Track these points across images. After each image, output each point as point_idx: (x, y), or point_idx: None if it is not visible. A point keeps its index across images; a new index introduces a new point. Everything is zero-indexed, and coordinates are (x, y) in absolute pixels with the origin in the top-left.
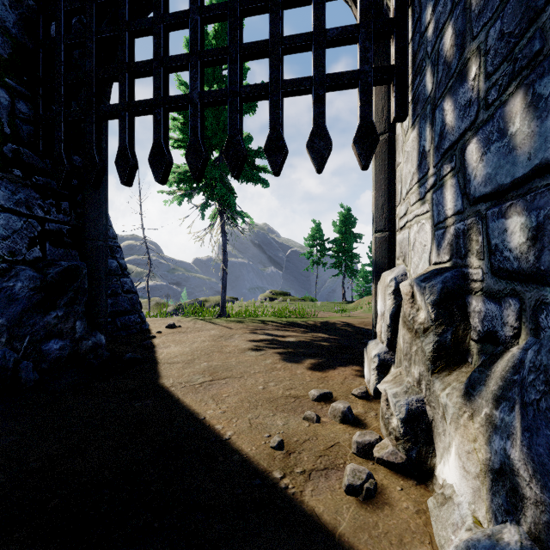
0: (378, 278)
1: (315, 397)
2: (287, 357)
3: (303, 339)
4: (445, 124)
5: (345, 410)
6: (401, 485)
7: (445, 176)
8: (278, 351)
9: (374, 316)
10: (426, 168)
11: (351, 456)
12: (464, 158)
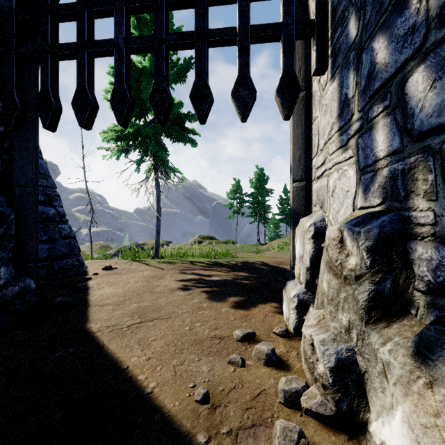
0: (296, 223)
1: (240, 338)
2: (212, 295)
3: (227, 277)
4: (375, 63)
5: (269, 352)
6: (333, 441)
7: (375, 117)
8: (205, 289)
9: (292, 259)
10: (349, 114)
11: (279, 407)
12: (404, 92)
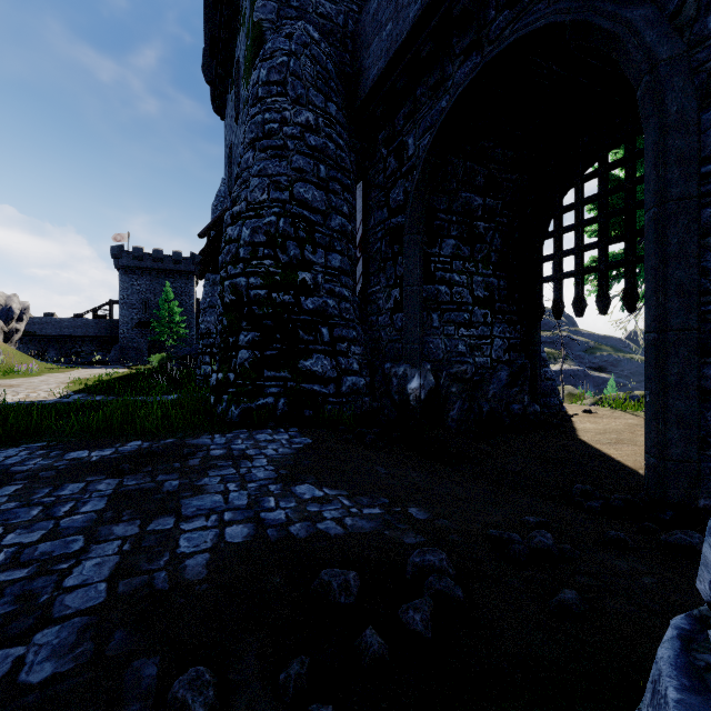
0: None
1: None
2: None
3: None
4: None
5: None
6: None
7: None
8: None
9: None
10: None
11: None
12: None
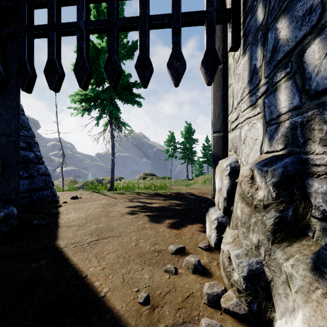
0: (215, 164)
1: (173, 251)
2: (153, 218)
3: (164, 204)
4: (279, 39)
5: (195, 263)
6: None
7: (279, 82)
8: (147, 214)
9: (212, 191)
10: (257, 80)
11: (203, 307)
12: (302, 60)
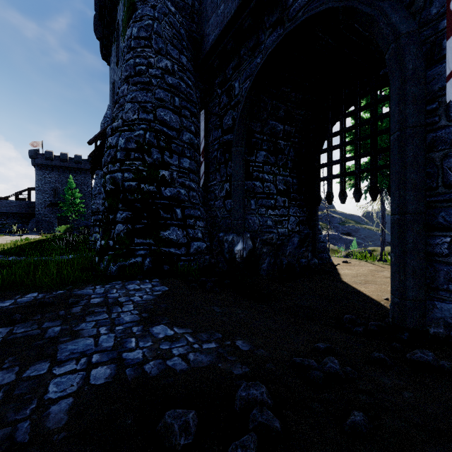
0: None
1: None
2: None
3: None
4: None
5: None
6: None
7: None
8: None
9: None
10: None
11: None
12: None
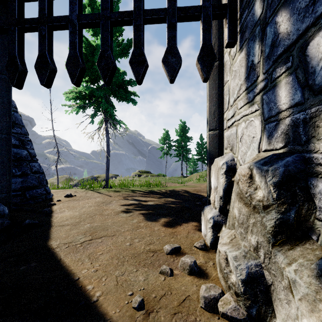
0: (211, 162)
1: (168, 251)
2: (148, 216)
3: (159, 202)
4: (278, 33)
5: (191, 264)
6: None
7: (278, 77)
8: (142, 212)
9: (208, 189)
10: (255, 76)
11: (200, 311)
12: (305, 54)
